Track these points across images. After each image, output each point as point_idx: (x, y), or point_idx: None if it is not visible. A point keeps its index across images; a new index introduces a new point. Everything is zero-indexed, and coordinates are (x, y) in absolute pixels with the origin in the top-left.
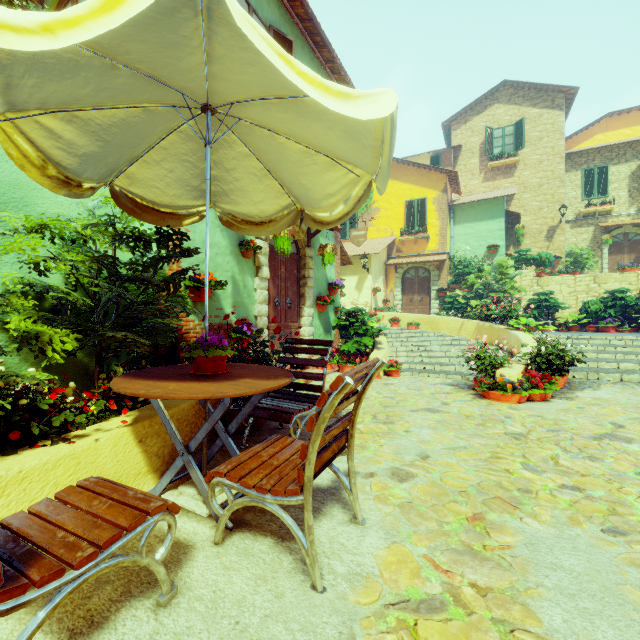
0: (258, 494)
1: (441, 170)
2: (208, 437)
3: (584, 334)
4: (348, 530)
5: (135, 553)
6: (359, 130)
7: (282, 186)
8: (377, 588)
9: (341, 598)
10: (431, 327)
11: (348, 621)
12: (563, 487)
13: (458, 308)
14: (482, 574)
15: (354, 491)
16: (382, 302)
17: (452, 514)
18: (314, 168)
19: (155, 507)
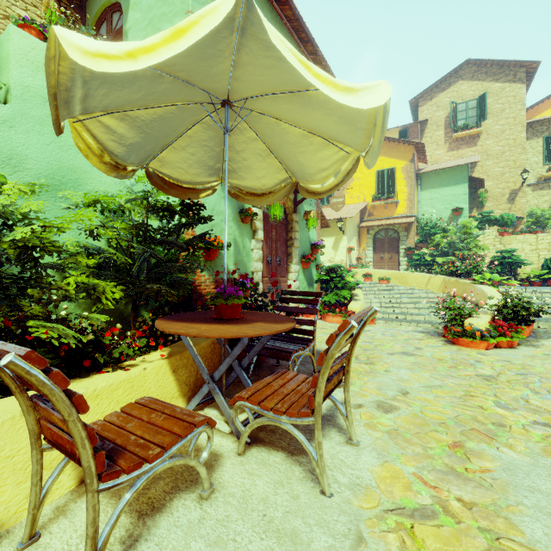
0: (275, 415)
1: (409, 142)
2: None
3: (546, 288)
4: (345, 449)
5: (186, 455)
6: (354, 116)
7: (281, 163)
8: (376, 497)
9: (346, 502)
10: (400, 281)
11: (354, 520)
12: (535, 423)
13: (425, 265)
14: (466, 491)
15: (350, 417)
16: (355, 260)
17: (434, 441)
18: (310, 148)
19: (199, 421)
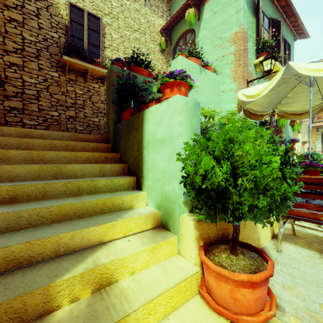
0: None
1: None
2: None
3: None
4: None
5: None
6: None
7: (321, 96)
8: None
9: None
10: None
11: None
12: None
13: None
14: None
15: None
16: (307, 149)
17: None
18: None
19: None
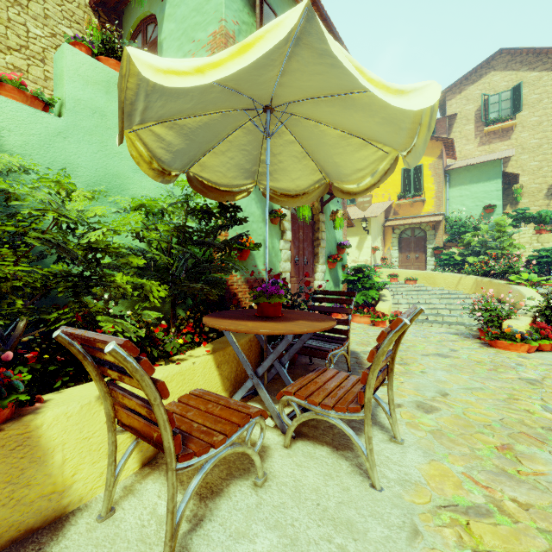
0: (323, 410)
1: (437, 138)
2: (255, 368)
3: None
4: (390, 447)
5: (244, 443)
6: (398, 116)
7: (316, 165)
8: (426, 493)
9: (397, 497)
10: (428, 282)
11: (408, 514)
12: None
13: (454, 265)
14: (521, 493)
15: (393, 415)
16: (380, 260)
17: (481, 442)
18: (348, 149)
19: (254, 412)
